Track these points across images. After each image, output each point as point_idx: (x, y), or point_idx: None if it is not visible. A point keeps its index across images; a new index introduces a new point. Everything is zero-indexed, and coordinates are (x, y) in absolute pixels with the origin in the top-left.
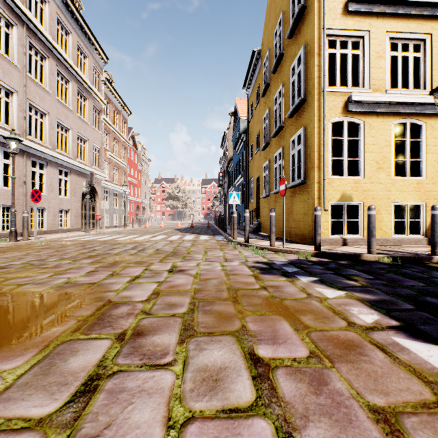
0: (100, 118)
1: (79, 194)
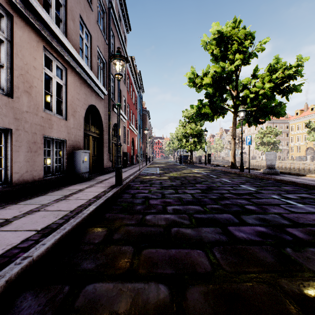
0: None
1: (285, 153)
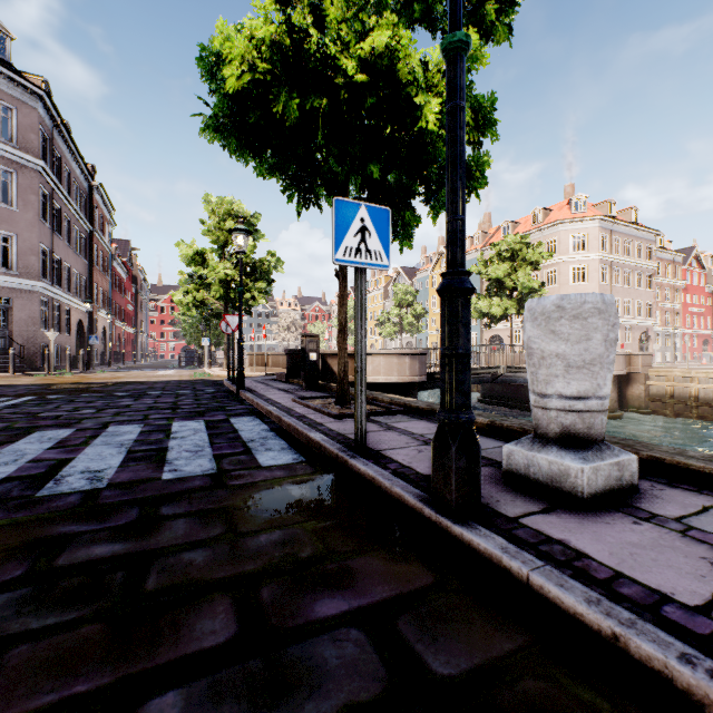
0: (651, 279)
1: (636, 340)
